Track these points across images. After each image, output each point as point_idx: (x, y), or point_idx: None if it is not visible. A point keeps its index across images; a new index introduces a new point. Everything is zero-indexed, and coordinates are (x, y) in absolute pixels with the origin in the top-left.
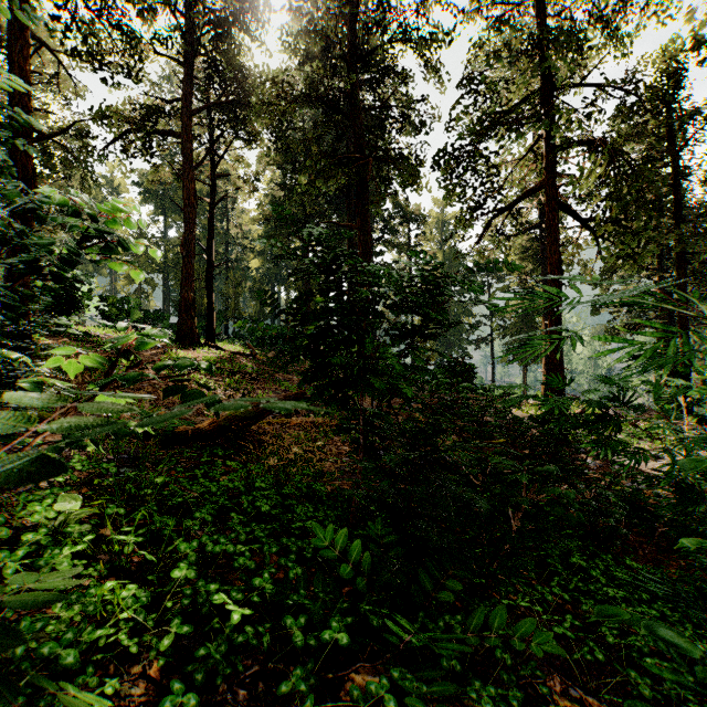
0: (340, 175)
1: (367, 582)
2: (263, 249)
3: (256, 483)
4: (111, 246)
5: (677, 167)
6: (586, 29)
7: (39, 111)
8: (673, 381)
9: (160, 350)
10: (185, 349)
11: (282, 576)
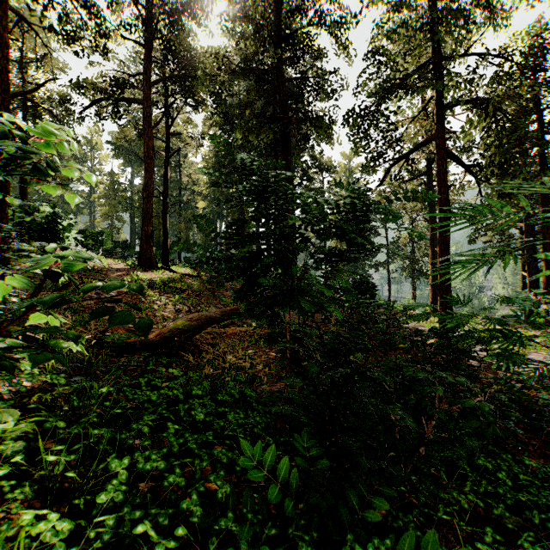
0: (268, 131)
1: (294, 498)
2: (208, 193)
3: (193, 391)
4: (40, 168)
5: (542, 124)
6: (469, 9)
7: (31, 84)
8: (544, 298)
9: (124, 272)
10: (144, 271)
11: (212, 487)
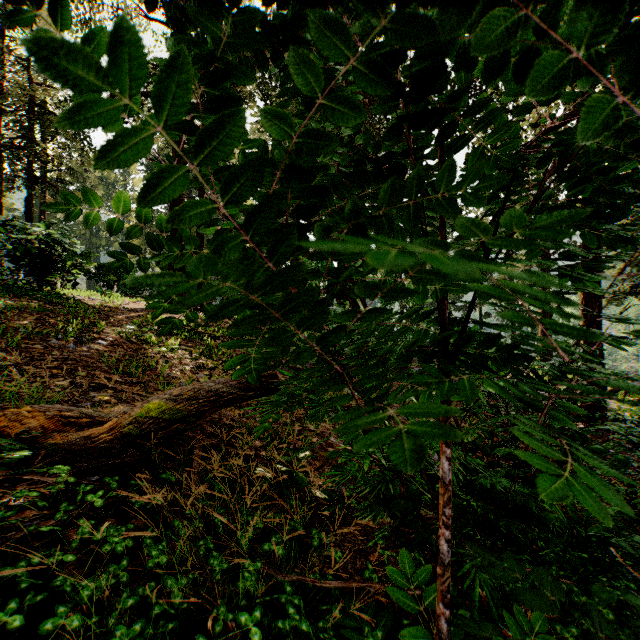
0: None
1: None
2: None
3: None
4: None
5: None
6: None
7: (39, 83)
8: None
9: (140, 313)
10: None
11: None
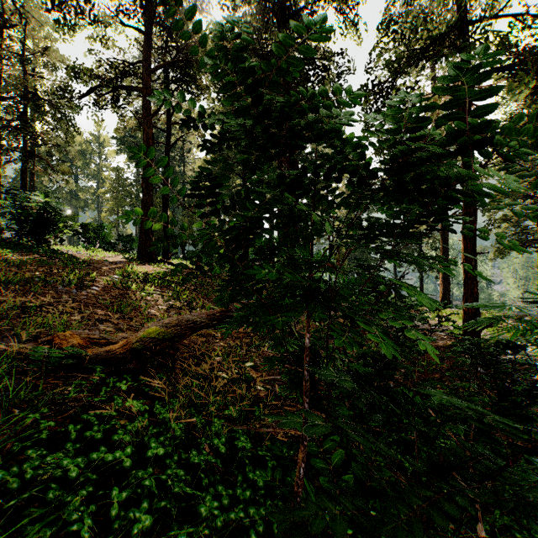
0: None
1: None
2: None
3: (149, 450)
4: None
5: None
6: None
7: (32, 75)
8: None
9: (119, 265)
10: (142, 264)
11: None
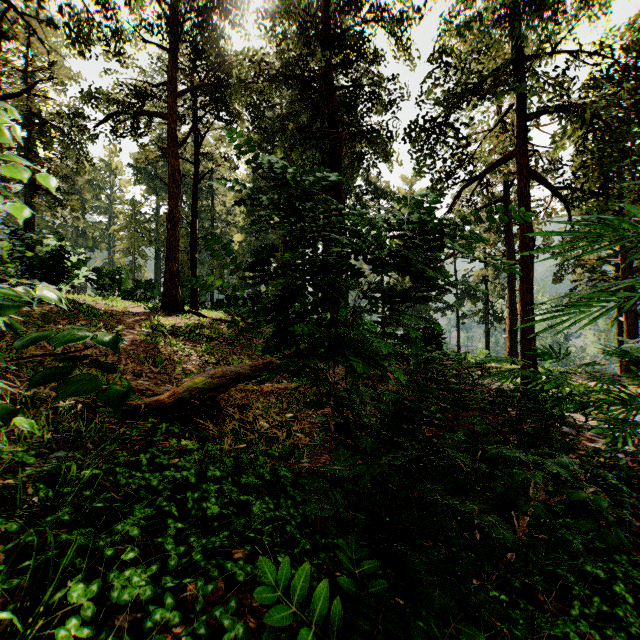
0: (314, 147)
1: None
2: (245, 224)
3: (209, 472)
4: None
5: None
6: None
7: (37, 96)
8: None
9: (144, 317)
10: (168, 316)
11: None
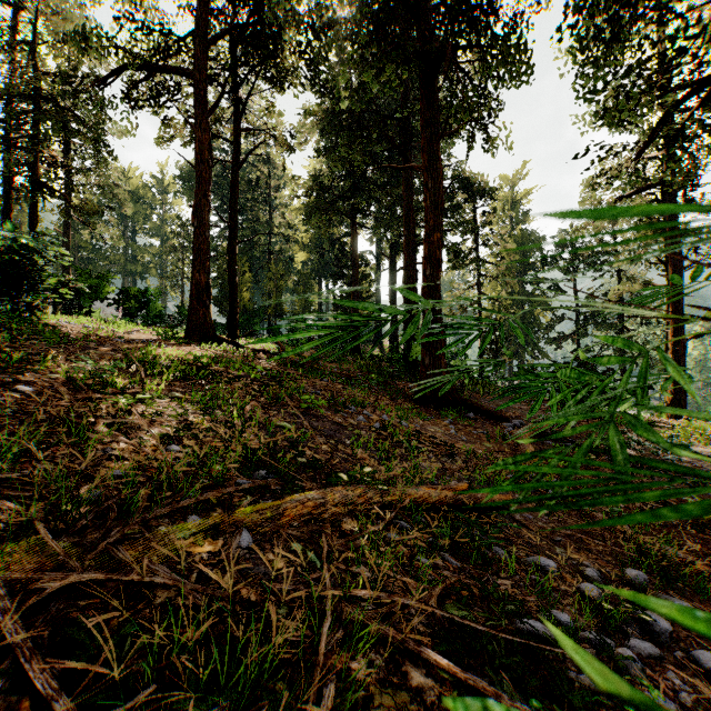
0: (399, 60)
1: None
2: (309, 240)
3: None
4: None
5: None
6: None
7: (46, 72)
8: None
9: (140, 345)
10: (186, 345)
11: None
